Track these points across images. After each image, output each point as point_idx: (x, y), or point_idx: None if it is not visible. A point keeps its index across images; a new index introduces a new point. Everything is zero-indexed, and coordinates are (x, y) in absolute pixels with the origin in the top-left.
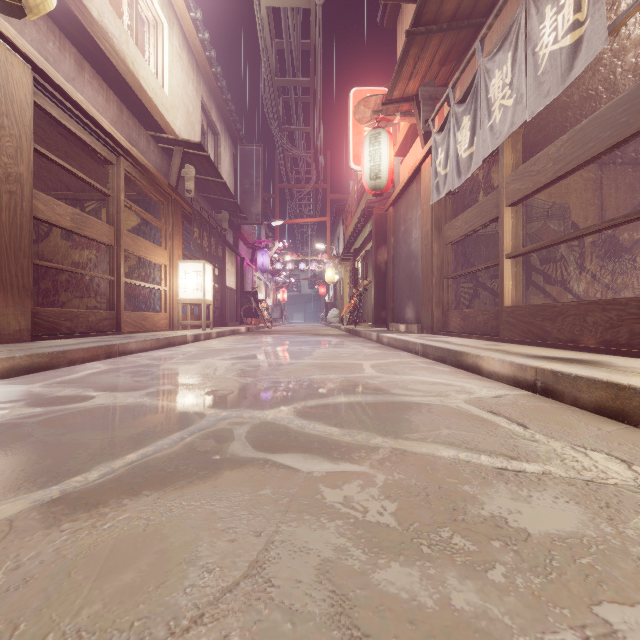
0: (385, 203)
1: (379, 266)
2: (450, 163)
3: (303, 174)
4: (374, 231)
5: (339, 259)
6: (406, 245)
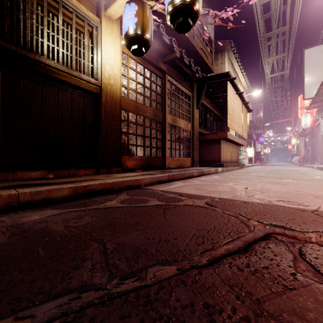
0: (315, 122)
1: (313, 143)
2: (322, 128)
3: (279, 103)
4: (310, 132)
5: (298, 135)
6: (318, 140)
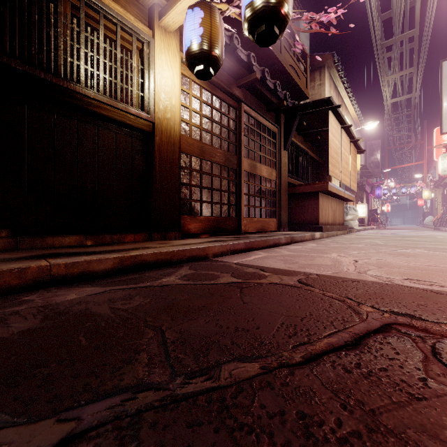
0: None
1: None
2: None
3: (405, 139)
4: None
5: (433, 186)
6: None
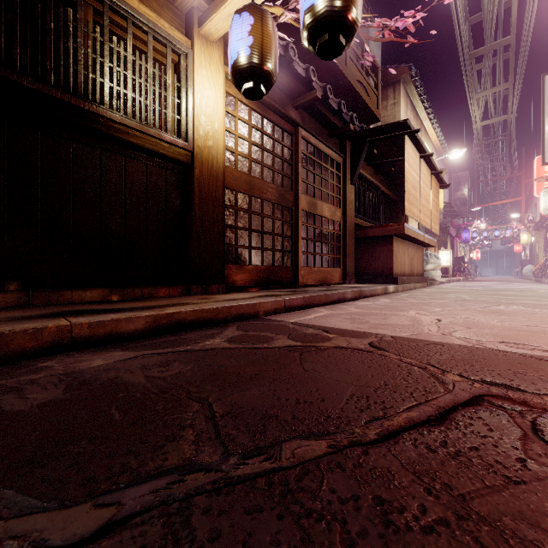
0: None
1: None
2: None
3: (498, 171)
4: None
5: (533, 228)
6: None
